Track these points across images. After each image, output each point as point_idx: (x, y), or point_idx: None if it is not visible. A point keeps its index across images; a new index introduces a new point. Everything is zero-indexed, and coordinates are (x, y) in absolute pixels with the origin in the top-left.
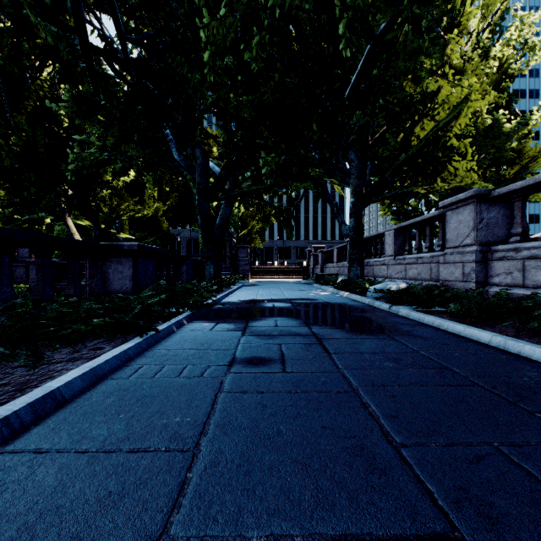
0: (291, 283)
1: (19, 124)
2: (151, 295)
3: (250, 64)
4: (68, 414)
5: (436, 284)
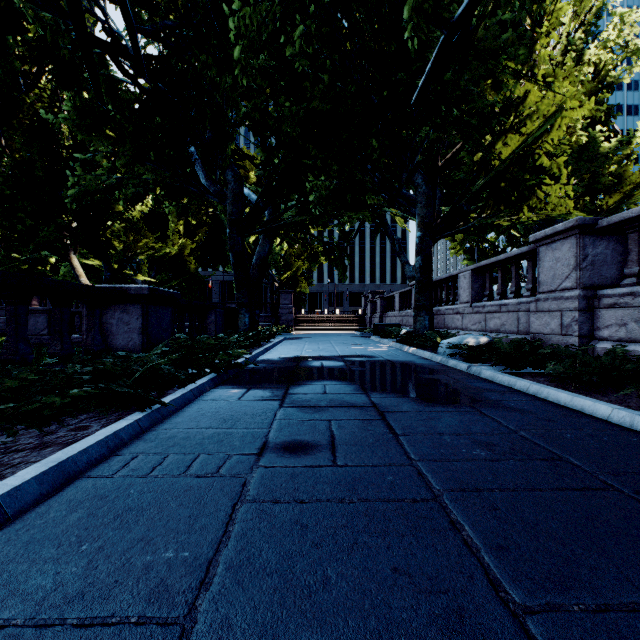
0: (343, 336)
1: (12, 142)
2: (164, 353)
3: (293, 65)
4: (2, 544)
5: (525, 338)
